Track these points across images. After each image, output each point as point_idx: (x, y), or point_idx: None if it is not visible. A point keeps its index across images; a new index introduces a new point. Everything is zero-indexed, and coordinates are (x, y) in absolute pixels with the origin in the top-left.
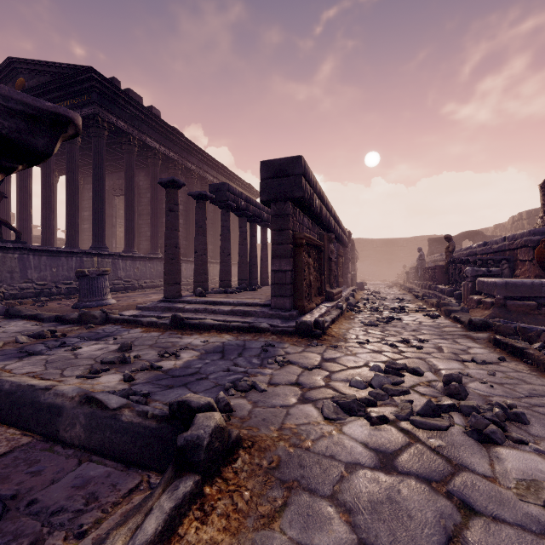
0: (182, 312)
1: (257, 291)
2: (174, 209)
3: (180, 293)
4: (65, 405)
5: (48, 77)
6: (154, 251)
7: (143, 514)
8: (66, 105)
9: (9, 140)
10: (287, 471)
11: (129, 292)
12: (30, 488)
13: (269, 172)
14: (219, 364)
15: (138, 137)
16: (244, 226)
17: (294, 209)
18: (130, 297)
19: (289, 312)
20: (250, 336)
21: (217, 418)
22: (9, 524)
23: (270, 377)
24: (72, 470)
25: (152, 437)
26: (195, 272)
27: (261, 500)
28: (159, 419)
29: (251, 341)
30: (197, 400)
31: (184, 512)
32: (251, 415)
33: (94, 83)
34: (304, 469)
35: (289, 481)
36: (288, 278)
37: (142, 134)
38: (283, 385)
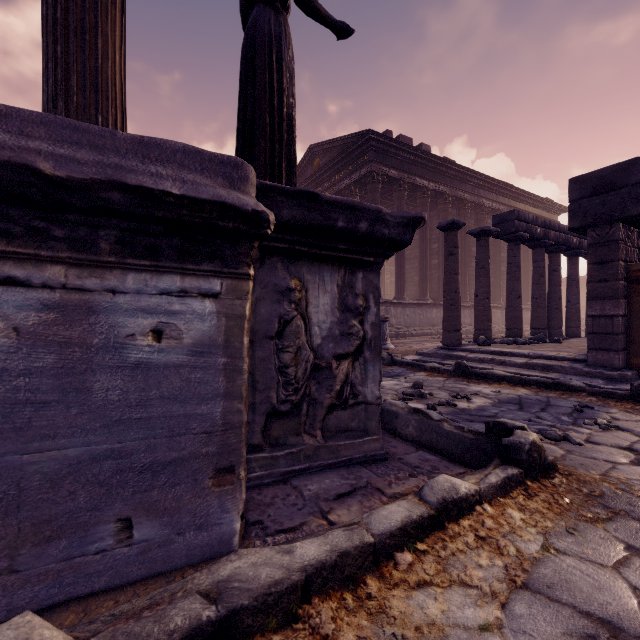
0: (464, 360)
1: (562, 344)
2: (454, 253)
3: (460, 341)
4: (399, 412)
5: (335, 151)
6: (423, 297)
7: (483, 475)
8: (348, 170)
9: (395, 241)
10: (612, 502)
11: (400, 339)
12: (394, 452)
13: (583, 190)
14: (517, 413)
15: (407, 180)
16: (541, 259)
17: (627, 232)
18: (405, 344)
19: (617, 371)
20: (555, 394)
21: (534, 436)
22: (393, 463)
23: (587, 436)
24: (414, 452)
25: (470, 444)
26: (475, 318)
27: (581, 508)
28: (475, 433)
29: (557, 399)
30: (511, 422)
31: (512, 486)
32: (565, 458)
33: (371, 143)
34: (634, 507)
35: (615, 509)
36: (616, 326)
37: (411, 176)
38: (607, 446)
